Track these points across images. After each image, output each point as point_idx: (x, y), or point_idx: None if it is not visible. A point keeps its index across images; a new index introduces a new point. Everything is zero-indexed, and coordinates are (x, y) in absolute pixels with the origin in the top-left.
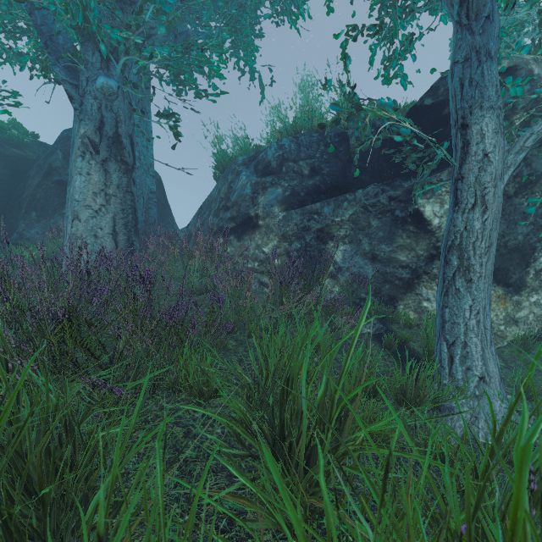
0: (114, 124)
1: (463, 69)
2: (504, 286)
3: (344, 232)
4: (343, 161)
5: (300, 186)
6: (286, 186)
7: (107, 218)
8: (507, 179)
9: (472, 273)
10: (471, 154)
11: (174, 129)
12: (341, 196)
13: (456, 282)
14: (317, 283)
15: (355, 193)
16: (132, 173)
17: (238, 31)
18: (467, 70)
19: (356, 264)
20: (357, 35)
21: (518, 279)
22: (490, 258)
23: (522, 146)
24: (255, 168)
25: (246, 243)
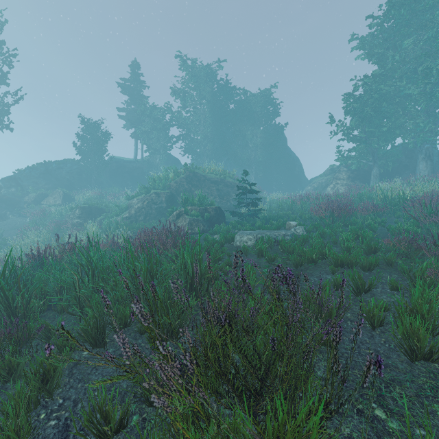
0: (428, 153)
1: None
2: None
3: None
4: None
5: None
6: None
7: (426, 171)
8: None
9: None
10: None
11: None
12: None
13: None
14: None
15: None
16: (432, 161)
17: None
18: None
19: None
20: None
21: None
22: None
23: None
24: None
25: None
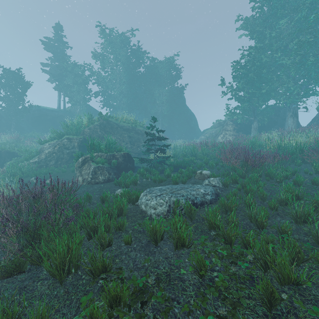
0: (295, 111)
1: None
2: None
3: None
4: None
5: None
6: None
7: (293, 126)
8: None
9: None
10: None
11: (306, 108)
12: None
13: None
14: None
15: None
16: (297, 118)
17: None
18: None
19: None
20: None
21: None
22: None
23: None
24: None
25: None
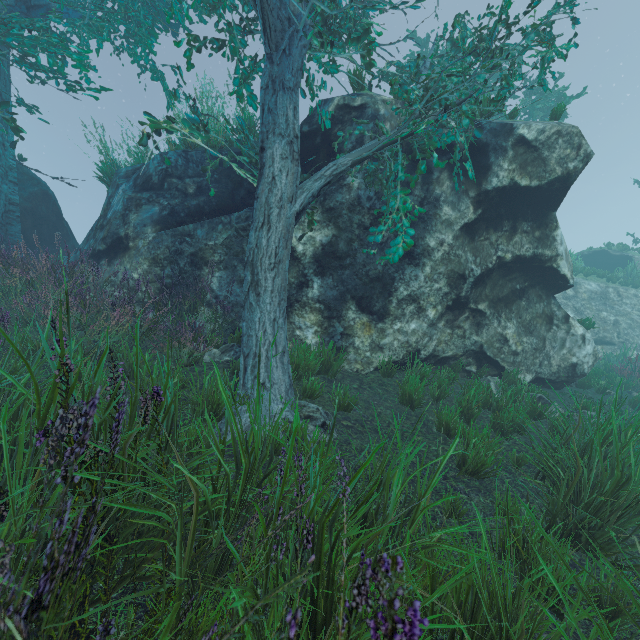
0: None
1: (265, 95)
2: (368, 314)
3: (218, 257)
4: (235, 183)
5: (181, 206)
6: (165, 205)
7: None
8: (304, 204)
9: (260, 287)
10: (265, 176)
11: (10, 122)
12: (216, 219)
13: (250, 296)
14: (195, 313)
15: (231, 216)
16: None
17: (132, 19)
18: (267, 97)
19: (233, 292)
20: (201, 46)
21: (382, 307)
22: (281, 275)
23: (322, 174)
24: (135, 181)
25: (116, 268)
